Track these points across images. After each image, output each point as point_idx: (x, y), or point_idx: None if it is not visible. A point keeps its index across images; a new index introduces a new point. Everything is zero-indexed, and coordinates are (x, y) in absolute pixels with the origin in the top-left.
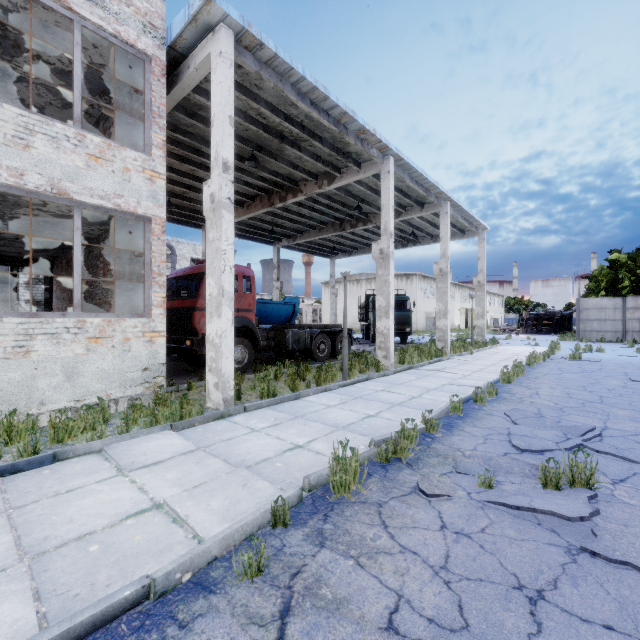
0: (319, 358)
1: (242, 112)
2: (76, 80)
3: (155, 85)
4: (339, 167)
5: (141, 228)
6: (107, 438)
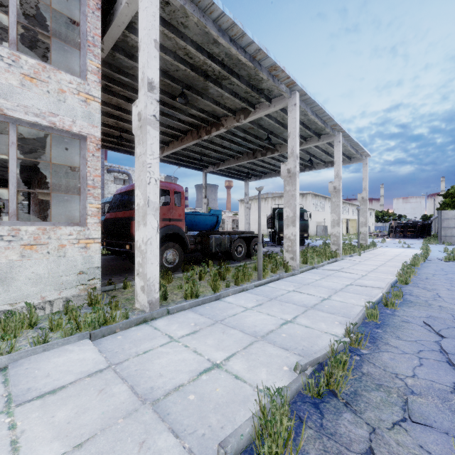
0: (237, 258)
1: (172, 52)
2: (11, 5)
3: (90, 17)
4: (253, 103)
5: (80, 147)
6: (15, 353)
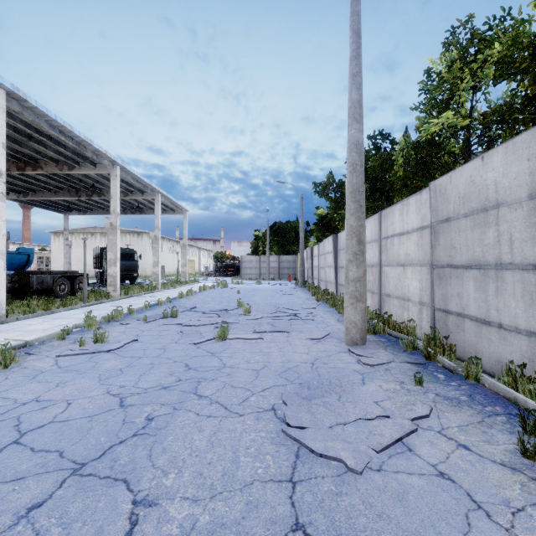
0: (60, 295)
1: None
2: None
3: None
4: (78, 161)
5: None
6: None
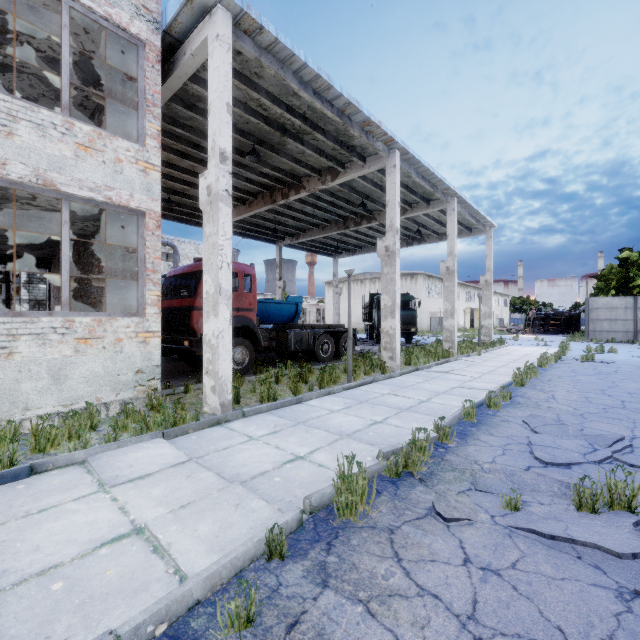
0: (322, 359)
1: (242, 103)
2: (64, 65)
3: (149, 72)
4: (343, 162)
5: (135, 223)
6: (91, 448)
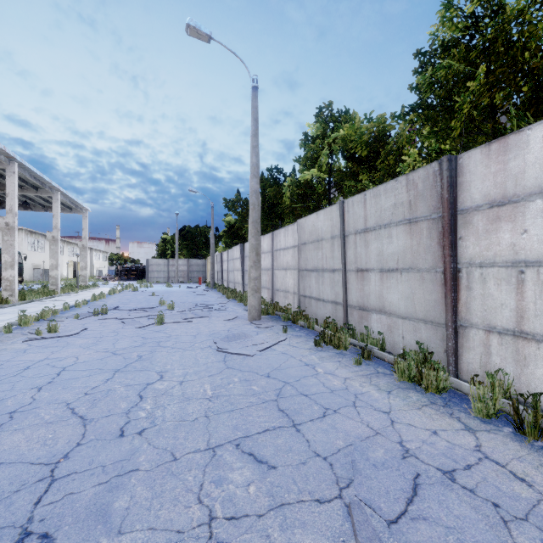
0: None
1: None
2: None
3: None
4: None
5: None
6: None
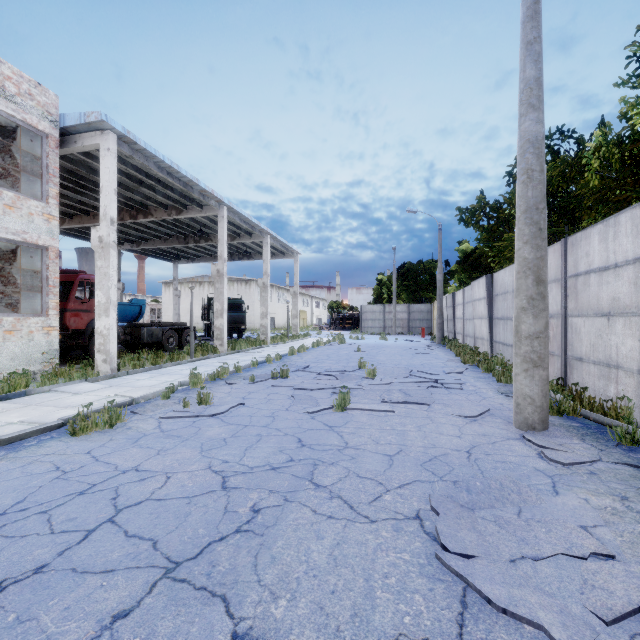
0: (169, 349)
1: None
2: None
3: (51, 154)
4: (186, 204)
5: (34, 252)
6: (51, 385)
